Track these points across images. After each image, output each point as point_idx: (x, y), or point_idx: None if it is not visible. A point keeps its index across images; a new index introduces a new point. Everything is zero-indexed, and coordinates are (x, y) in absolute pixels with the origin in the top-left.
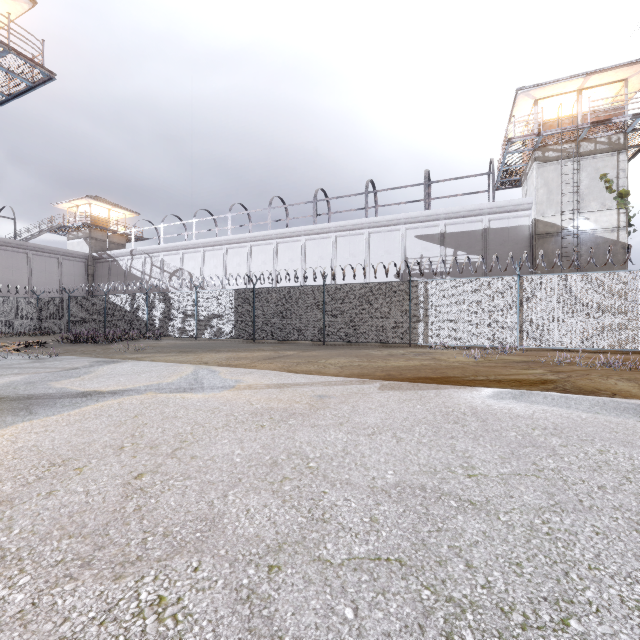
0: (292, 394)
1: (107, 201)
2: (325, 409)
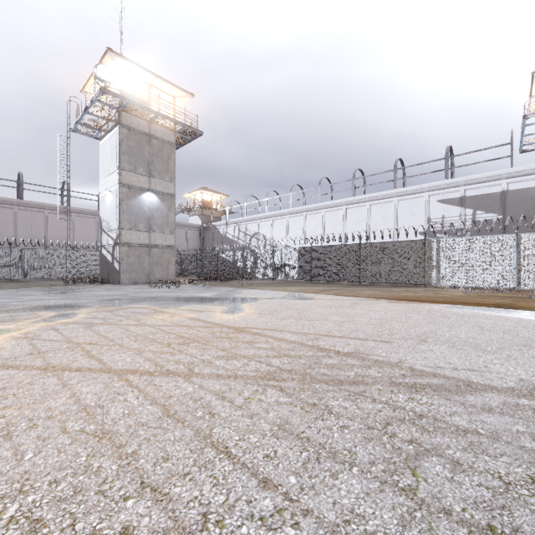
0: (342, 302)
1: (211, 190)
2: (357, 306)
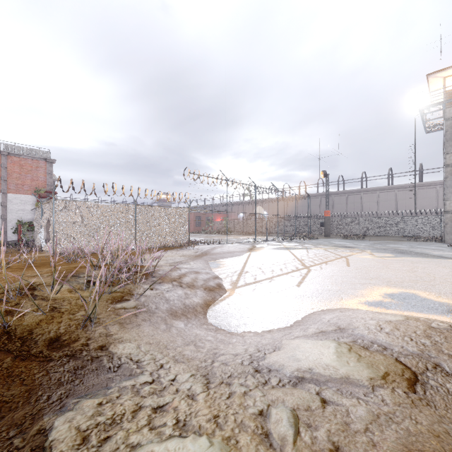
0: None
1: None
2: None
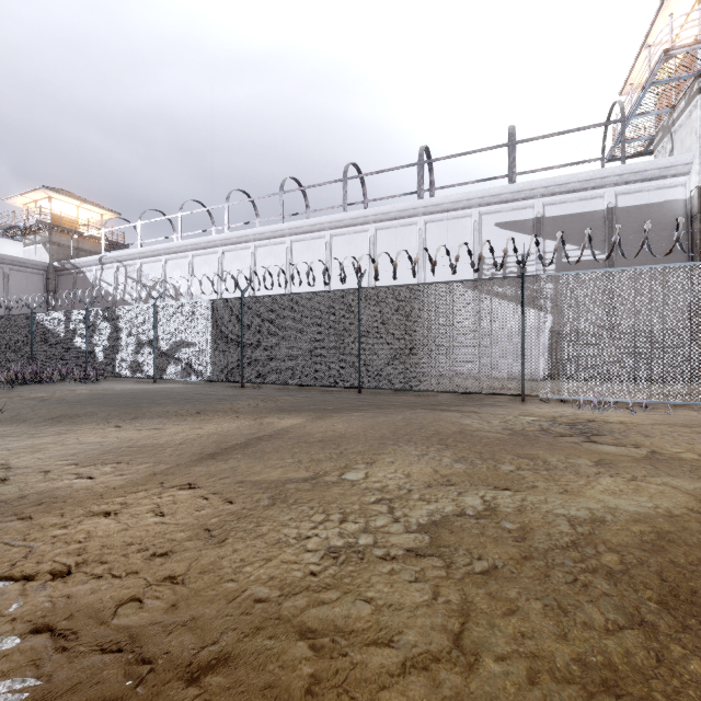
0: None
1: (75, 196)
2: None
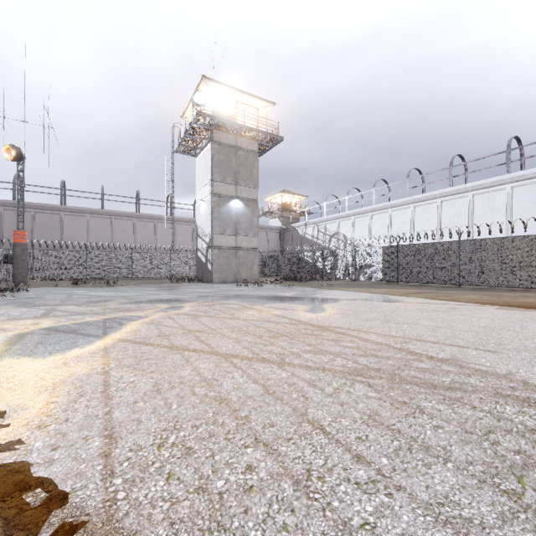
0: (435, 306)
1: (290, 192)
2: (455, 311)
